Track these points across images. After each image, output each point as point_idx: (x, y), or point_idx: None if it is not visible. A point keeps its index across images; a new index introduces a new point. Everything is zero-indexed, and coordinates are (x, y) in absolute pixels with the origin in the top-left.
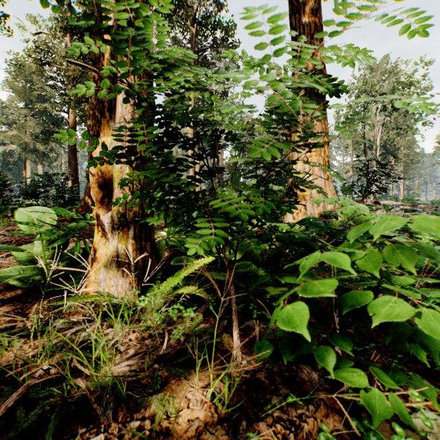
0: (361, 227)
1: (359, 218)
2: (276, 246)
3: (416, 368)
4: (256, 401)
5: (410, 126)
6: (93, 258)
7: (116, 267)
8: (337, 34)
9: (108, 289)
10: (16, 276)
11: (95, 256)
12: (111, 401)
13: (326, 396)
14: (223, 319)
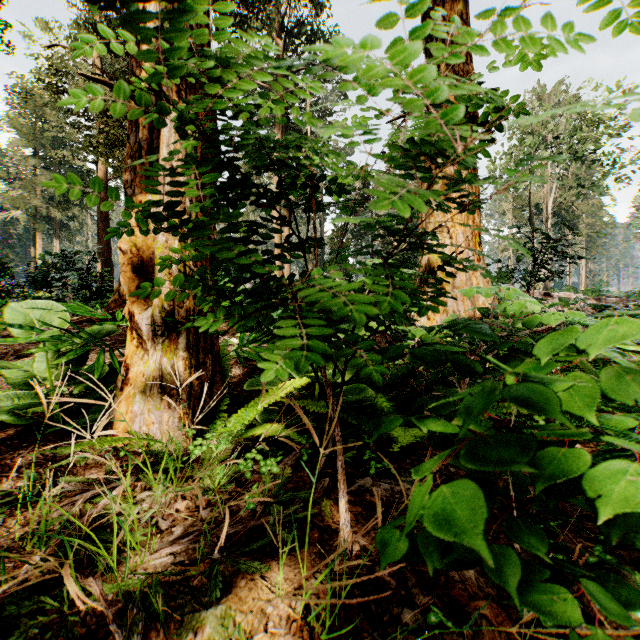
0: (559, 337)
1: (531, 318)
2: (403, 360)
3: (631, 557)
4: (377, 616)
5: (595, 184)
6: (124, 380)
7: (159, 394)
8: (514, 13)
9: (147, 427)
10: (3, 408)
11: (128, 376)
12: (140, 618)
13: (491, 609)
14: (323, 475)
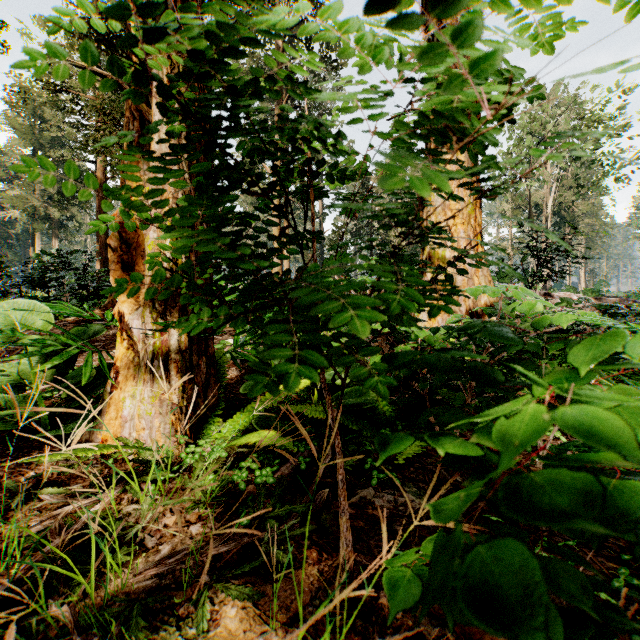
0: (600, 342)
1: (541, 319)
2: None
3: None
4: None
5: (595, 184)
6: (113, 384)
7: (150, 399)
8: None
9: (137, 433)
10: None
11: (118, 379)
12: None
13: None
14: (322, 485)
